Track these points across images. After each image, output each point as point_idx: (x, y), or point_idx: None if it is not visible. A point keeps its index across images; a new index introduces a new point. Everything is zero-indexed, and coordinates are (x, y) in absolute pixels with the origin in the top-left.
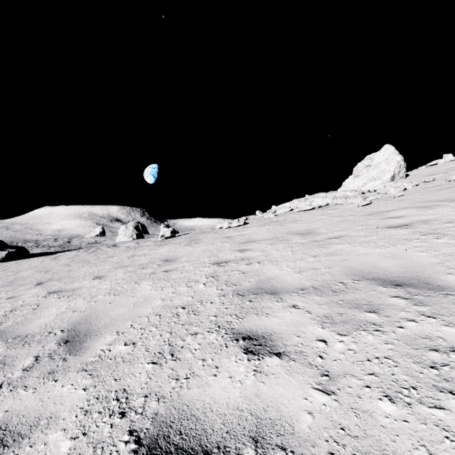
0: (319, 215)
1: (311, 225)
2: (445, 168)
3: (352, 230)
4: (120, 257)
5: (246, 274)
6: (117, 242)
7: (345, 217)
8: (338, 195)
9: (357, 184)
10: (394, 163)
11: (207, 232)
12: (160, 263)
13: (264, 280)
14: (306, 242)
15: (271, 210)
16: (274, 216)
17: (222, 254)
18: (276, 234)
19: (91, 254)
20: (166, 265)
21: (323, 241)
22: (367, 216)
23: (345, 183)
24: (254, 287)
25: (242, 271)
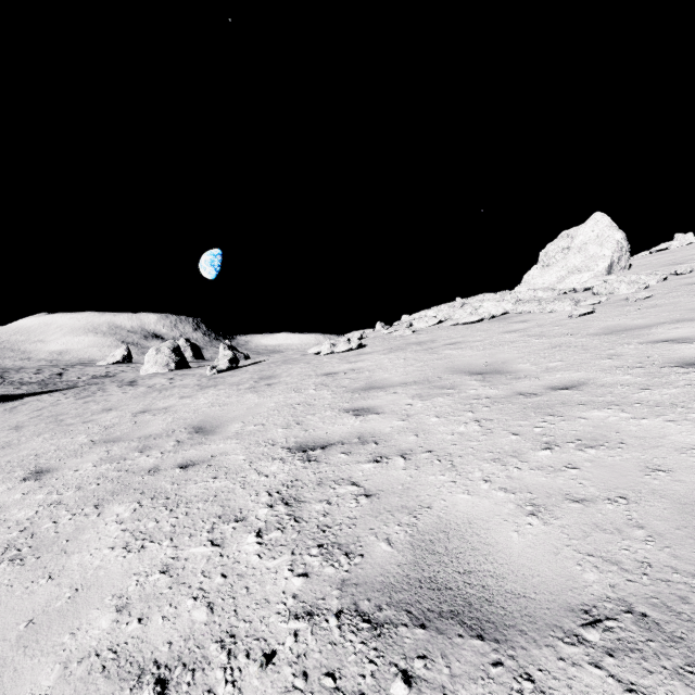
0: (499, 333)
1: (493, 354)
2: (694, 252)
3: (597, 369)
4: (121, 413)
5: (375, 499)
6: (142, 375)
7: (555, 337)
8: (522, 297)
9: (550, 279)
10: (611, 243)
11: (292, 362)
12: (183, 436)
13: (435, 538)
14: (502, 397)
15: (401, 321)
16: (410, 333)
17: (315, 420)
18: (424, 372)
19: (78, 402)
20: (191, 444)
21: (541, 395)
22: (607, 336)
23: (528, 278)
24: (407, 575)
25: (365, 486)
